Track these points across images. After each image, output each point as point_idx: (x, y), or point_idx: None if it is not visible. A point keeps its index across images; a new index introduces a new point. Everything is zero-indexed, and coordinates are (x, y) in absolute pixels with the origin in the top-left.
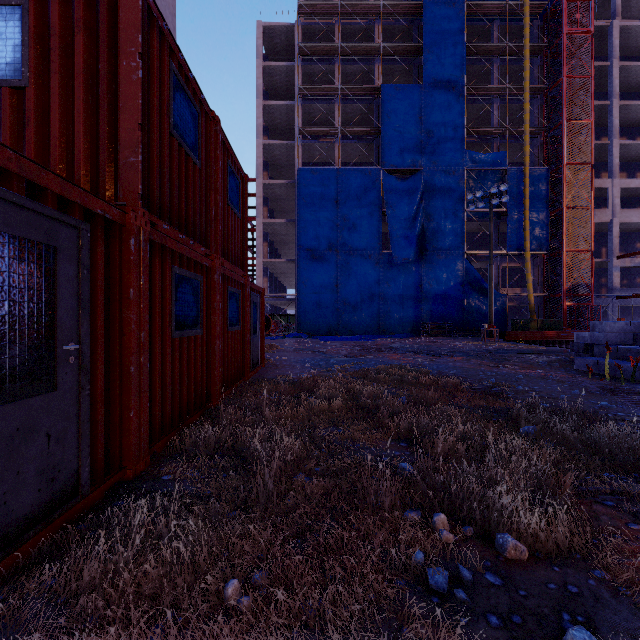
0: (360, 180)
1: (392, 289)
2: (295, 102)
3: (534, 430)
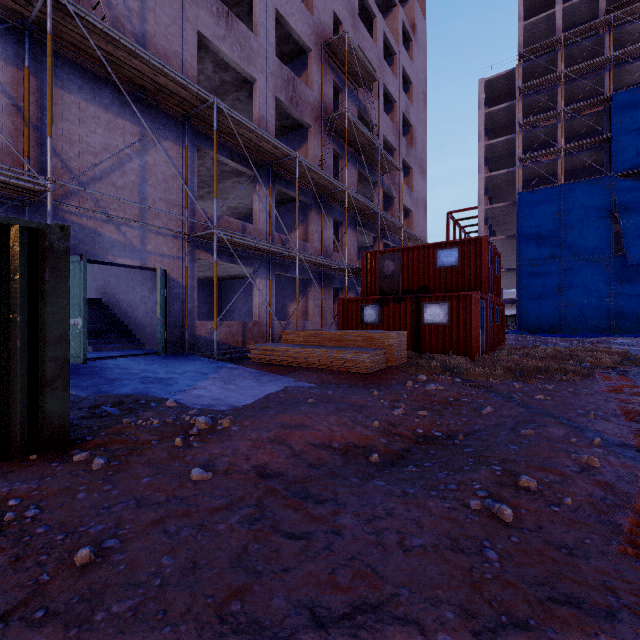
0: (586, 190)
1: (626, 290)
2: (515, 135)
3: (633, 359)
